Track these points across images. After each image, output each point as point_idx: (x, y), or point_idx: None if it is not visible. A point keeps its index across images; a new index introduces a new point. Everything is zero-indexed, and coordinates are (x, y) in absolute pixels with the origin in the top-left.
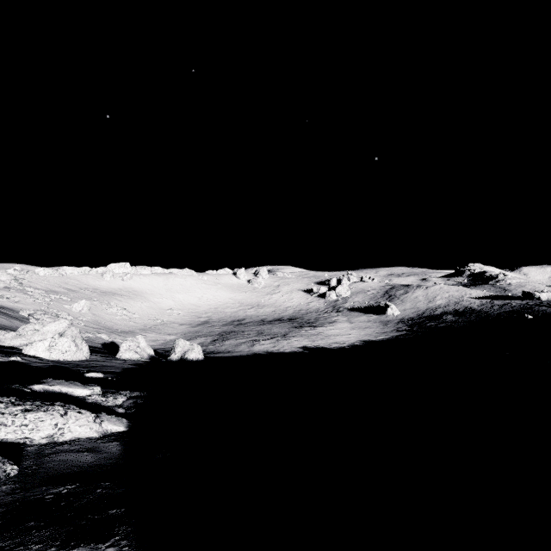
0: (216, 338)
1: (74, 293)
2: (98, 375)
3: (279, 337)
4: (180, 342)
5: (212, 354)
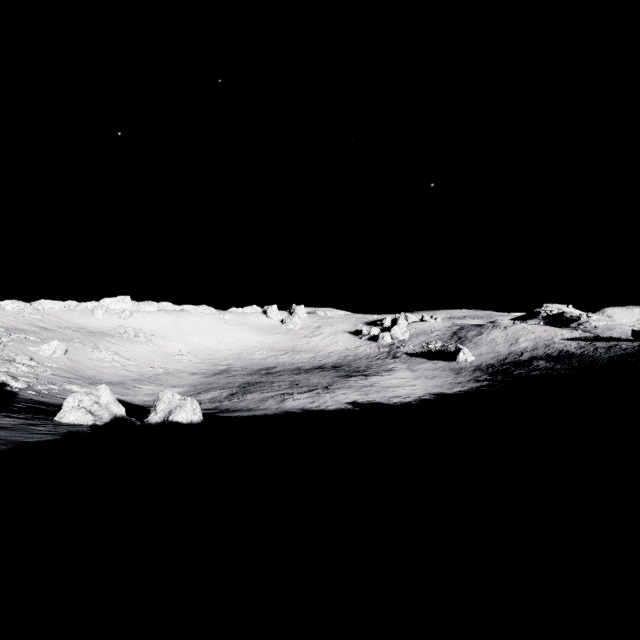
0: (235, 391)
1: (49, 332)
2: None
3: (319, 390)
4: (165, 395)
5: (226, 412)
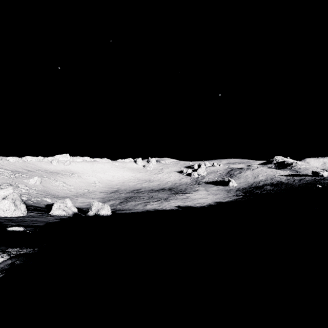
0: (122, 201)
1: (31, 172)
2: (19, 229)
3: (162, 200)
4: (95, 203)
5: (119, 211)
